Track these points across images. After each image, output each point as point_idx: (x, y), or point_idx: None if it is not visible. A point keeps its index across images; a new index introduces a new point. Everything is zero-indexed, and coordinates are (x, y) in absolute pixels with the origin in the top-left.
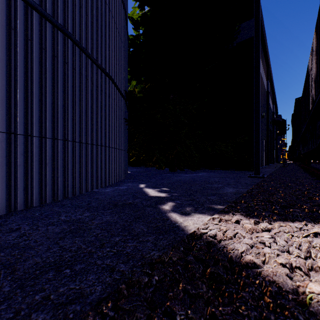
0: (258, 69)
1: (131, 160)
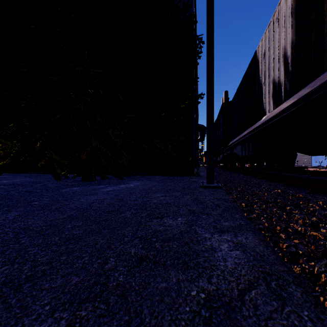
0: (212, 35)
1: (1, 163)
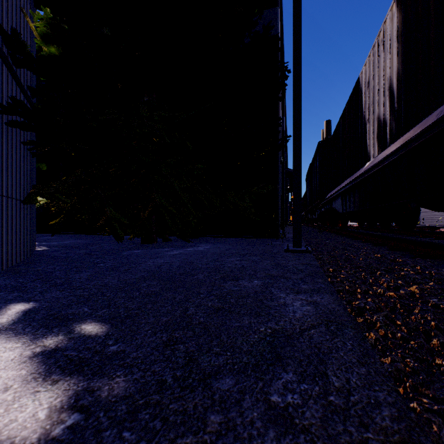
0: (299, 64)
1: (54, 221)
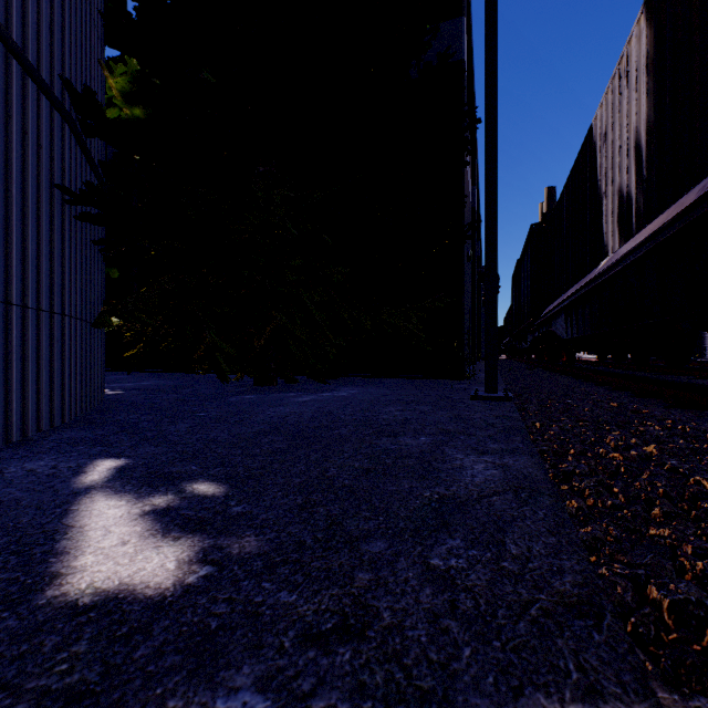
0: (494, 110)
1: (129, 353)
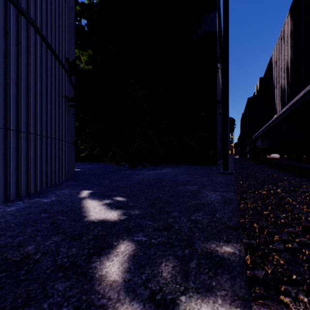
0: (227, 55)
1: (82, 154)
